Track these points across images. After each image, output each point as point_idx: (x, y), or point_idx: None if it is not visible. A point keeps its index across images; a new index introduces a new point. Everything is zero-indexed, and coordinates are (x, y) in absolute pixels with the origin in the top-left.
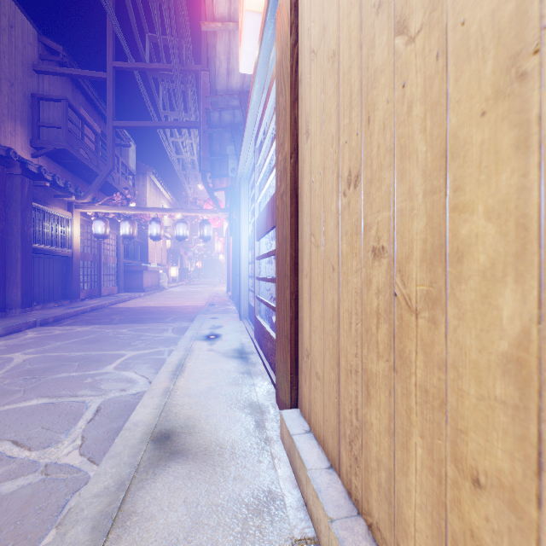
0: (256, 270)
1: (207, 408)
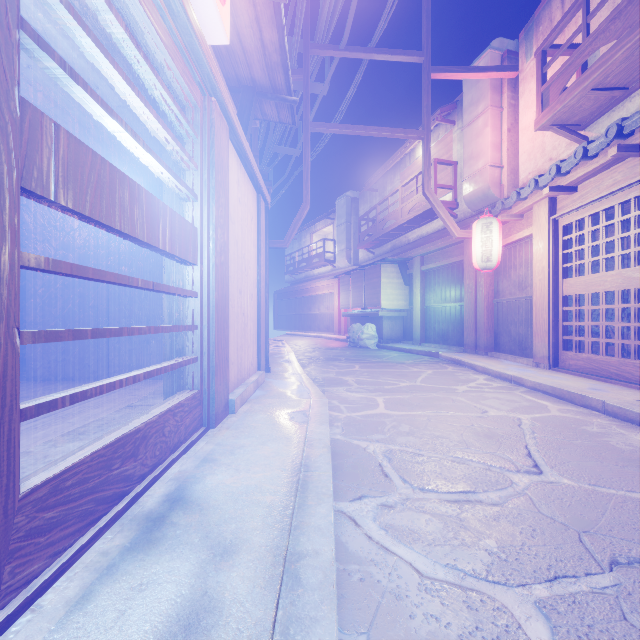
0: (18, 306)
1: (272, 428)
